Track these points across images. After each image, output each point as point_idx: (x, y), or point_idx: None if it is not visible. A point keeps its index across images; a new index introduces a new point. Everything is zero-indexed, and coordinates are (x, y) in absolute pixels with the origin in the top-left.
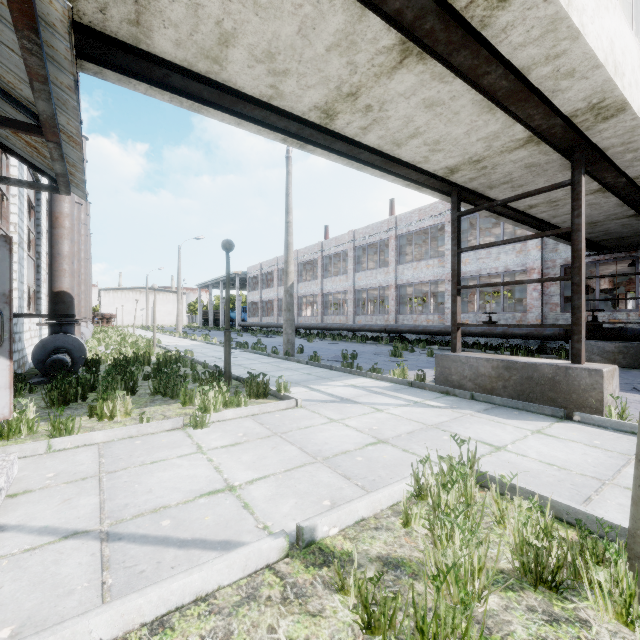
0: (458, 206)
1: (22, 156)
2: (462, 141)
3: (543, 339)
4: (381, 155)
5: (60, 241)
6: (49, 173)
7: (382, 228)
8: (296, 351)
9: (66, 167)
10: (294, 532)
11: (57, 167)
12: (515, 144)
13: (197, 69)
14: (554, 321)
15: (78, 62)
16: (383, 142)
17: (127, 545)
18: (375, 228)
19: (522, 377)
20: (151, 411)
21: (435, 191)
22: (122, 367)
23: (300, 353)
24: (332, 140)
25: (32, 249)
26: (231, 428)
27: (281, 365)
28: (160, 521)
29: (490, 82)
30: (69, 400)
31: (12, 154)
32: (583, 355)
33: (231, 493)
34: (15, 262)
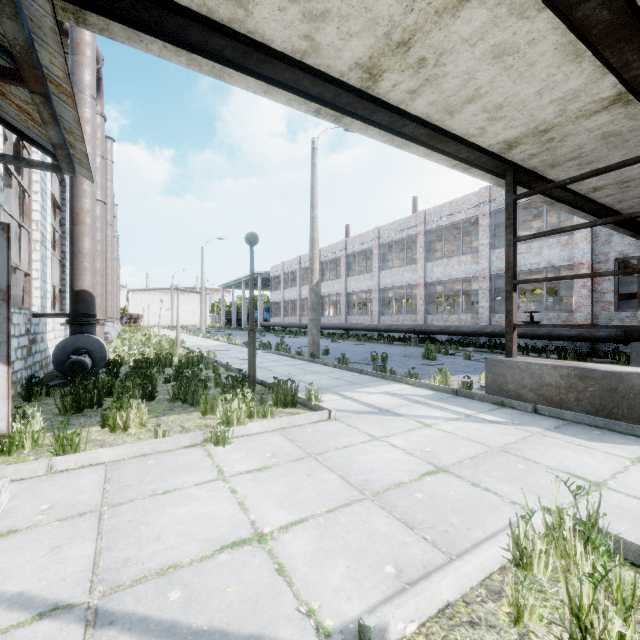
0: (513, 188)
1: (19, 129)
2: (530, 104)
3: (596, 341)
4: (429, 127)
5: (81, 238)
6: (50, 149)
7: (409, 224)
8: (321, 352)
9: (63, 135)
10: (352, 624)
11: (51, 134)
12: (597, 106)
13: (218, 17)
14: (607, 321)
15: (80, 15)
16: (433, 110)
17: (119, 636)
18: (402, 224)
19: (602, 389)
20: (169, 421)
21: (486, 172)
22: (142, 370)
23: (325, 355)
24: (373, 109)
25: (58, 249)
26: (257, 446)
27: (307, 368)
28: (167, 592)
29: (586, 14)
30: (83, 407)
31: (7, 127)
32: None
33: (260, 546)
34: (37, 260)
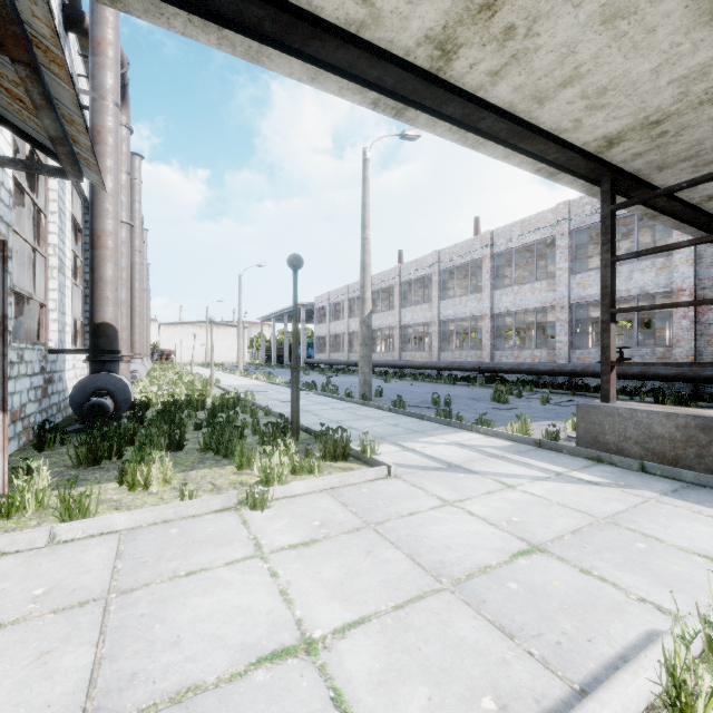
0: (612, 197)
1: (14, 124)
2: (643, 86)
3: (701, 382)
4: (512, 119)
5: (102, 264)
6: (52, 148)
7: (474, 246)
8: (373, 394)
9: (63, 127)
10: None
11: (47, 124)
12: None
13: None
14: None
15: None
16: (518, 97)
17: None
18: (465, 247)
19: None
20: (198, 477)
21: (578, 177)
22: (170, 414)
23: (378, 396)
24: (443, 98)
25: (80, 277)
26: (302, 511)
27: (358, 412)
28: None
29: None
30: (100, 458)
31: (0, 121)
32: None
33: (309, 659)
34: (54, 290)
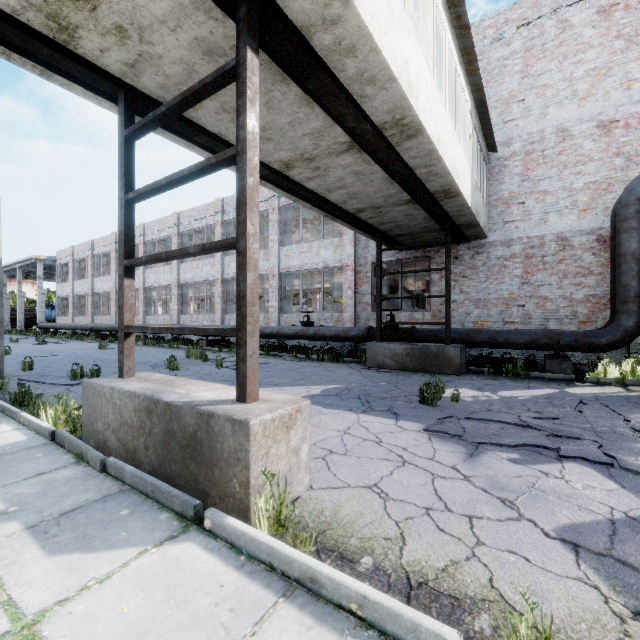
0: (127, 121)
1: None
2: None
3: (350, 341)
4: None
5: None
6: None
7: (209, 212)
8: (35, 366)
9: None
10: None
11: None
12: None
13: None
14: (366, 321)
15: None
16: None
17: None
18: (201, 211)
19: (163, 430)
20: None
21: (78, 84)
22: None
23: (28, 370)
24: None
25: None
26: None
27: None
28: None
29: None
30: None
31: None
32: (254, 385)
33: None
34: None
